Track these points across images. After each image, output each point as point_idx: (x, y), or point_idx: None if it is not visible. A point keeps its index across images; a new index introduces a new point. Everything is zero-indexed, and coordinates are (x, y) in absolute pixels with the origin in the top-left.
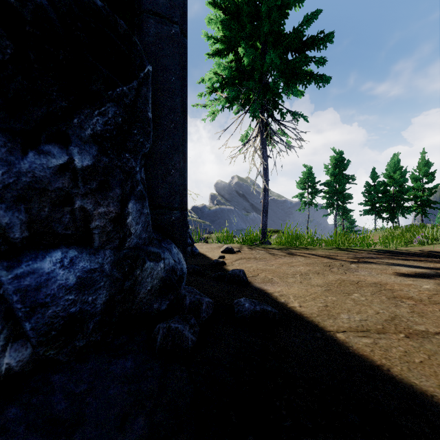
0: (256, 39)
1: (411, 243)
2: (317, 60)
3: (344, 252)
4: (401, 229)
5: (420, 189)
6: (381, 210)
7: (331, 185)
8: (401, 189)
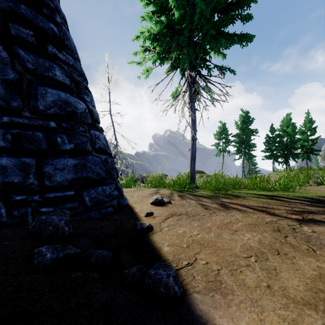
0: (185, 2)
1: (308, 183)
2: (243, 16)
3: (276, 202)
4: (296, 171)
5: (305, 140)
6: (278, 155)
7: (240, 137)
8: (293, 140)
